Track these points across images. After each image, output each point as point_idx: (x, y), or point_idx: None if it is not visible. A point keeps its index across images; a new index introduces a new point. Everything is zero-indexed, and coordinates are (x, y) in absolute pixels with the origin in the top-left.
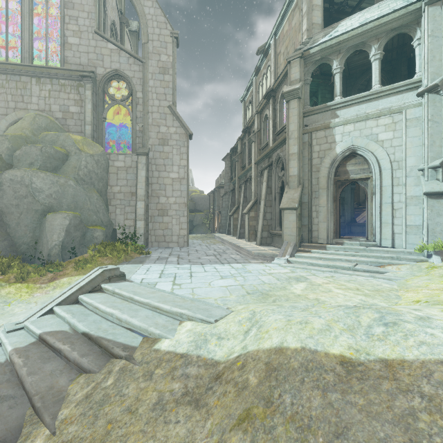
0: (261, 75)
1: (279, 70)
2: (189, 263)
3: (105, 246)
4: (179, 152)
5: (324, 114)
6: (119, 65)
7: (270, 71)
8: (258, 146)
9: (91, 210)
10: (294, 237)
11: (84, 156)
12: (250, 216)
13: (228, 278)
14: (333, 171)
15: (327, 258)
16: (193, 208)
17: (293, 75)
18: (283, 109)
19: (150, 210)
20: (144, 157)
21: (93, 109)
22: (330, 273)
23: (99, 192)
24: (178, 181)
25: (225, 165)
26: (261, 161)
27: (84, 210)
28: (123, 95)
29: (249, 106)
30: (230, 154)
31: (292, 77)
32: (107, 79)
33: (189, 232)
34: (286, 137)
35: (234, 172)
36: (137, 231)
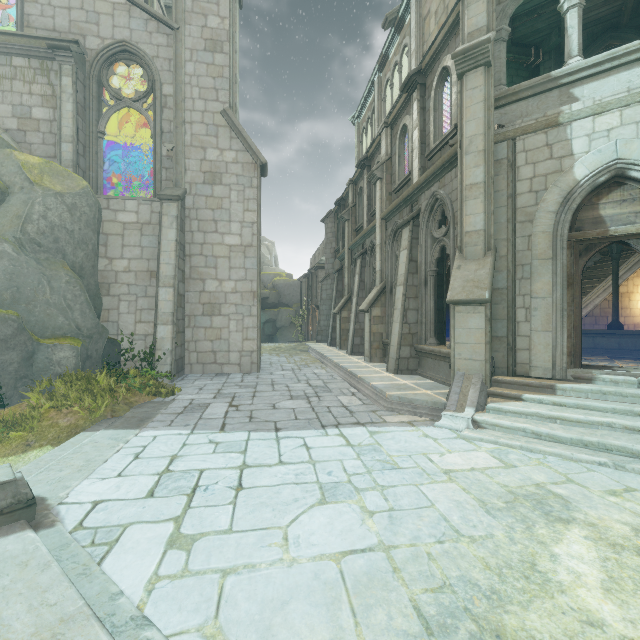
0: (391, 68)
1: (426, 46)
2: (247, 425)
3: (71, 382)
4: (242, 197)
5: (542, 98)
6: (129, 33)
7: (407, 55)
8: (388, 187)
9: (54, 305)
10: (479, 363)
11: (41, 195)
12: (372, 315)
13: (342, 500)
14: (568, 219)
15: (570, 419)
16: (276, 301)
17: (473, 20)
18: (442, 105)
19: (188, 304)
20: (174, 204)
21: (76, 113)
22: (604, 469)
23: (77, 269)
24: (240, 250)
25: (327, 230)
26: (394, 213)
27: (37, 304)
28: (137, 91)
29: (367, 128)
30: (335, 211)
31: (470, 25)
32: (106, 59)
33: (270, 337)
34: (457, 151)
35: (342, 240)
36: (158, 345)
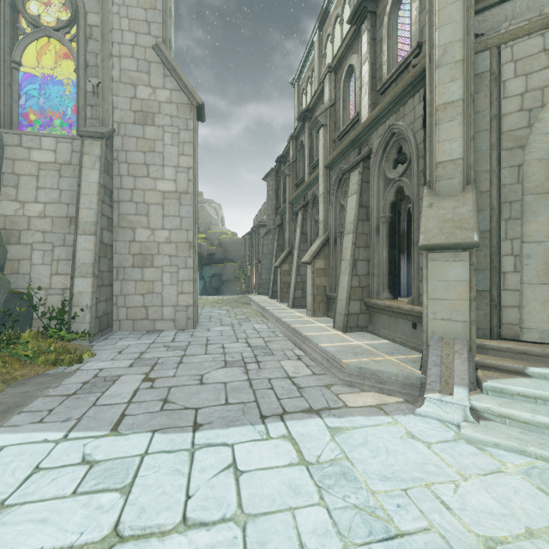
0: (332, 22)
1: None
2: (155, 418)
3: None
4: (177, 140)
5: None
6: None
7: (350, 4)
8: (331, 134)
9: None
10: (462, 325)
11: None
12: (316, 267)
13: None
14: None
15: None
16: (222, 257)
17: None
18: (397, 31)
19: (116, 254)
20: (97, 143)
21: None
22: None
23: None
24: (174, 197)
25: (268, 188)
26: (339, 160)
27: None
28: (59, 19)
29: (307, 88)
30: (276, 170)
31: None
32: None
33: (216, 290)
34: (426, 67)
35: (283, 196)
36: (75, 300)
